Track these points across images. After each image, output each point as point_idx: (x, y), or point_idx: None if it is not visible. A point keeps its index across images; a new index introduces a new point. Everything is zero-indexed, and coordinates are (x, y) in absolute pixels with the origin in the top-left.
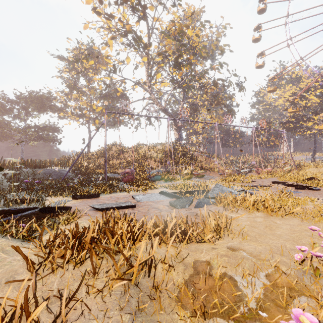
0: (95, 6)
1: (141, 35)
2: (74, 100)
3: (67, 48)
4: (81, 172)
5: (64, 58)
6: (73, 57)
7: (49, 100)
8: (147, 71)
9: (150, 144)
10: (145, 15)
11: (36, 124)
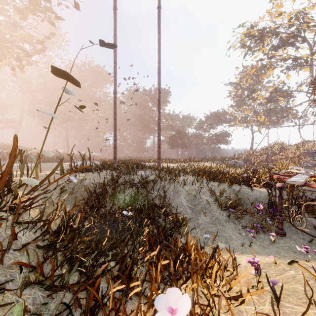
0: (260, 58)
1: (300, 56)
2: (240, 112)
3: (235, 74)
4: (251, 164)
5: (233, 83)
6: (240, 79)
7: (223, 115)
8: (311, 75)
9: (315, 141)
10: (304, 40)
11: (216, 134)
